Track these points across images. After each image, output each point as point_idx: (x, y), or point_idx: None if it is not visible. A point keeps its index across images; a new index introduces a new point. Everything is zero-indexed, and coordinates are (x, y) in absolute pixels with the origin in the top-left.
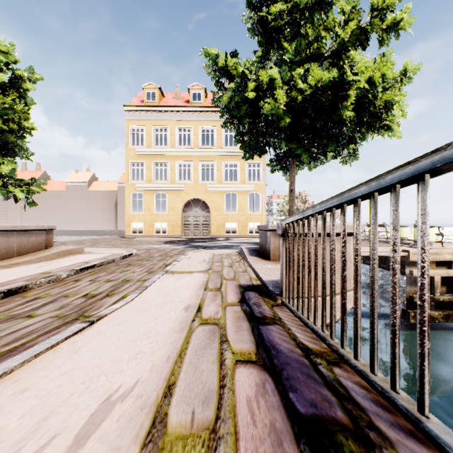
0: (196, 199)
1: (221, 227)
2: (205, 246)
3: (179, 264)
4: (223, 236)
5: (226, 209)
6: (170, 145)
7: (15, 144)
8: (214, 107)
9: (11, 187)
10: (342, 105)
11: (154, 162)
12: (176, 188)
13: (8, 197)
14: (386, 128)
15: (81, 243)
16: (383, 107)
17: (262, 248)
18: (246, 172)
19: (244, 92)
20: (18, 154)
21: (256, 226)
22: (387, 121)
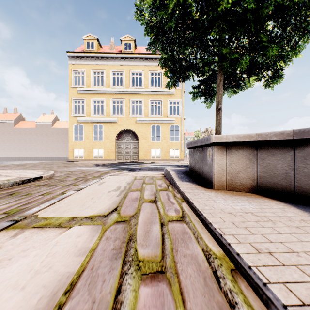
0: (127, 130)
1: (148, 153)
2: (131, 168)
3: (74, 195)
4: (149, 160)
5: (152, 140)
6: (105, 85)
7: None
8: (142, 54)
9: None
10: None
11: (93, 99)
12: (111, 121)
13: None
14: None
15: (22, 165)
16: None
17: (194, 171)
18: (168, 108)
19: None
20: None
21: (175, 152)
22: None
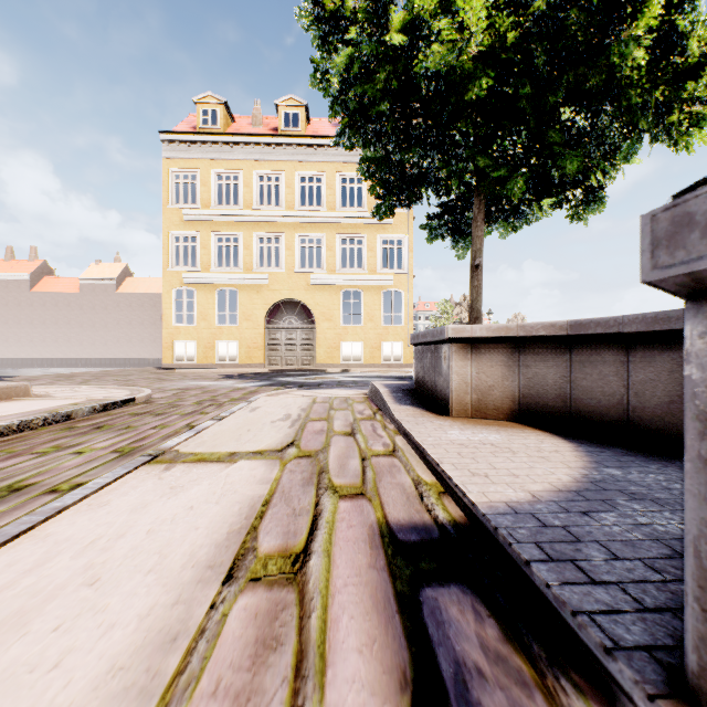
0: (290, 300)
1: (335, 350)
2: (302, 383)
3: (217, 427)
4: (337, 366)
5: (344, 322)
6: (243, 204)
7: None
8: (322, 138)
9: None
10: (619, 41)
11: (215, 234)
12: (254, 281)
13: None
14: (695, 119)
15: (68, 377)
16: (705, 58)
17: (423, 386)
18: (379, 253)
19: (381, 35)
20: None
21: (395, 349)
22: (698, 103)
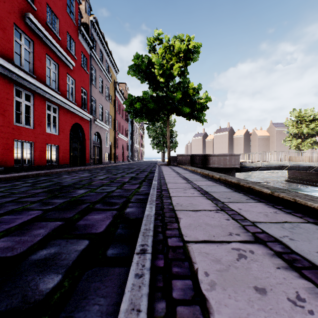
0: None
1: None
2: None
3: None
4: None
5: None
6: None
7: (314, 134)
8: None
9: (313, 145)
10: None
11: None
12: None
13: (312, 148)
14: None
15: None
16: None
17: None
18: None
19: None
20: (316, 135)
21: None
22: None
